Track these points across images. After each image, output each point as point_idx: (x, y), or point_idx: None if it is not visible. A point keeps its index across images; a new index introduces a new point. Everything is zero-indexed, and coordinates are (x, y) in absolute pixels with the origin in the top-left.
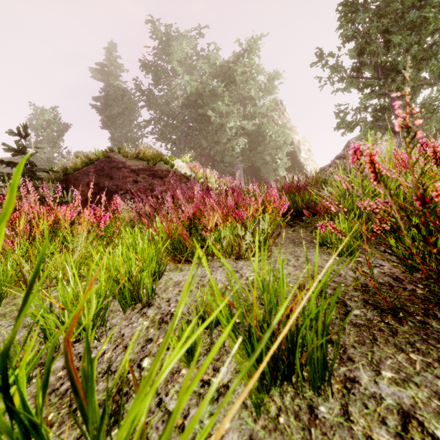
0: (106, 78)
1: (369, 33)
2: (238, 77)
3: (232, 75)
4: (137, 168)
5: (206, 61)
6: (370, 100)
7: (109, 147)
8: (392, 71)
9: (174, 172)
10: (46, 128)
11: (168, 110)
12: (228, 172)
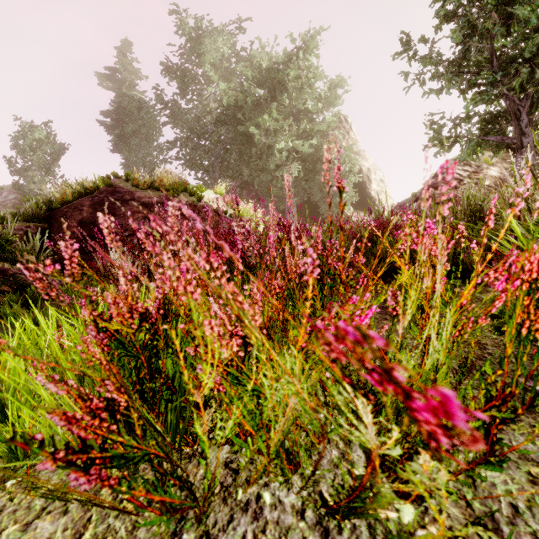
0: (119, 86)
1: (482, 3)
2: (291, 83)
3: (282, 81)
4: (151, 200)
5: (248, 64)
6: (480, 104)
7: (114, 172)
8: (510, 64)
9: (202, 206)
10: (36, 150)
11: (198, 128)
12: (277, 210)
